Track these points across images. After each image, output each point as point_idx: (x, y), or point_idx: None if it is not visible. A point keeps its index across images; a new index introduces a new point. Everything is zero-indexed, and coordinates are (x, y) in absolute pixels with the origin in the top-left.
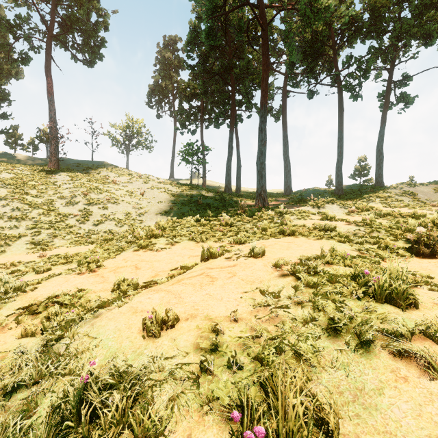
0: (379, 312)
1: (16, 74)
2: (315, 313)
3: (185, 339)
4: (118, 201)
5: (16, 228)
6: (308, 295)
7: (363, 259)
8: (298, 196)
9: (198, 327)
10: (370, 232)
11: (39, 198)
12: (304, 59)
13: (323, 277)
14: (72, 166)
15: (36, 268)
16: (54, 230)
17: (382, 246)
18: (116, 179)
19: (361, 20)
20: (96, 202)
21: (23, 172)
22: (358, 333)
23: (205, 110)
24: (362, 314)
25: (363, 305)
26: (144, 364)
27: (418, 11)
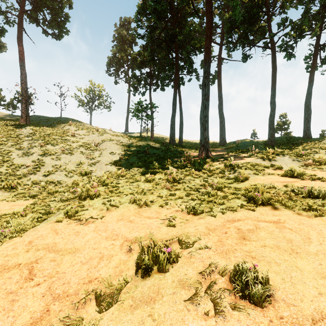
0: None
1: None
2: None
3: None
4: (72, 152)
5: None
6: None
7: None
8: (234, 146)
9: None
10: None
11: None
12: (241, 24)
13: None
14: (42, 122)
15: None
16: (0, 182)
17: None
18: (75, 132)
19: None
20: (50, 153)
21: None
22: None
23: (153, 76)
24: None
25: None
26: None
27: None
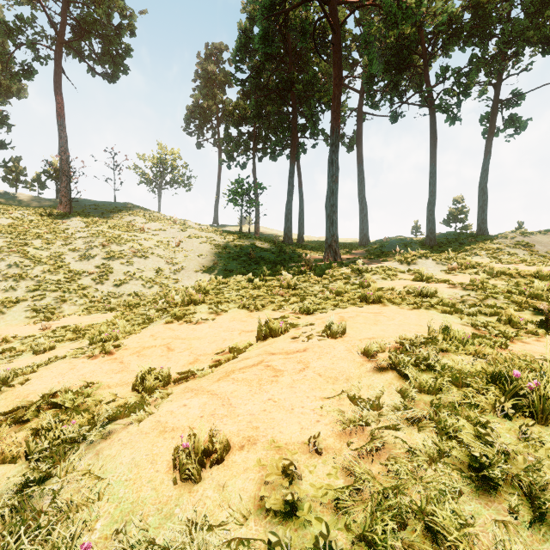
0: (549, 445)
1: (18, 92)
2: (443, 441)
3: (241, 486)
4: (146, 254)
5: (13, 290)
6: (428, 410)
7: (483, 339)
8: (377, 247)
9: (259, 463)
10: (484, 298)
11: (44, 250)
12: (386, 71)
13: (442, 376)
14: (89, 209)
15: (35, 346)
16: (62, 293)
17: (503, 318)
18: (145, 226)
19: (461, 20)
20: (118, 255)
21: (25, 217)
22: (528, 489)
23: (258, 138)
24: (521, 447)
25: (516, 429)
26: (173, 538)
27: (534, 10)
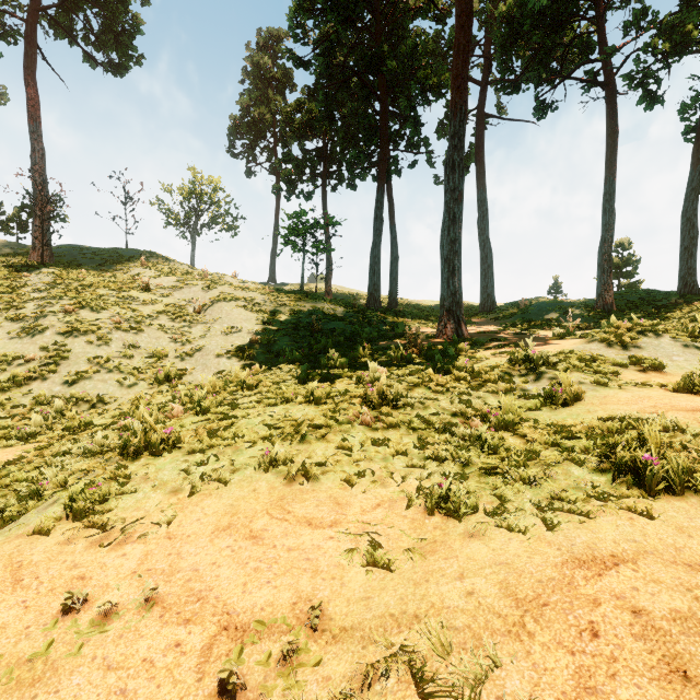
0: None
1: None
2: None
3: None
4: (139, 326)
5: None
6: None
7: None
8: (517, 313)
9: None
10: None
11: None
12: (534, 27)
13: None
14: (82, 259)
15: None
16: None
17: None
18: (153, 281)
19: None
20: (87, 328)
21: None
22: None
23: (331, 156)
24: None
25: None
26: None
27: None
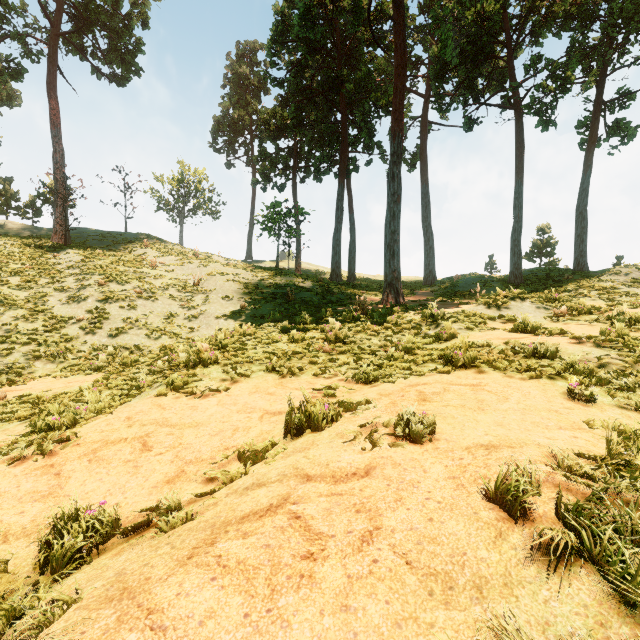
0: None
1: (9, 99)
2: None
3: None
4: (155, 295)
5: None
6: None
7: None
8: (448, 286)
9: None
10: (636, 362)
11: (22, 290)
12: (460, 64)
13: None
14: (92, 240)
15: None
16: (37, 347)
17: None
18: (157, 260)
19: None
20: (118, 297)
21: (7, 249)
22: None
23: (300, 154)
24: None
25: None
26: None
27: None
